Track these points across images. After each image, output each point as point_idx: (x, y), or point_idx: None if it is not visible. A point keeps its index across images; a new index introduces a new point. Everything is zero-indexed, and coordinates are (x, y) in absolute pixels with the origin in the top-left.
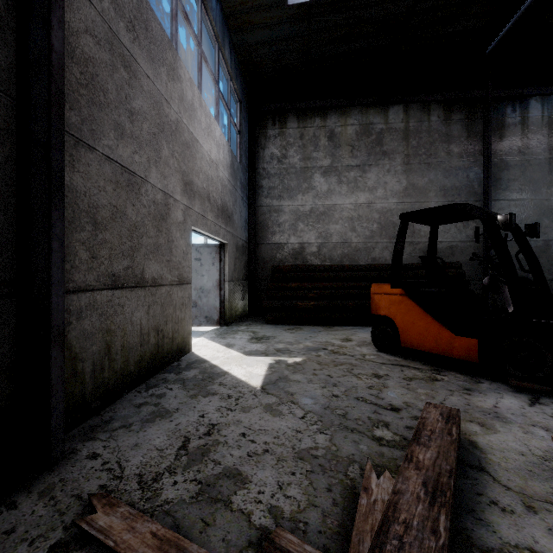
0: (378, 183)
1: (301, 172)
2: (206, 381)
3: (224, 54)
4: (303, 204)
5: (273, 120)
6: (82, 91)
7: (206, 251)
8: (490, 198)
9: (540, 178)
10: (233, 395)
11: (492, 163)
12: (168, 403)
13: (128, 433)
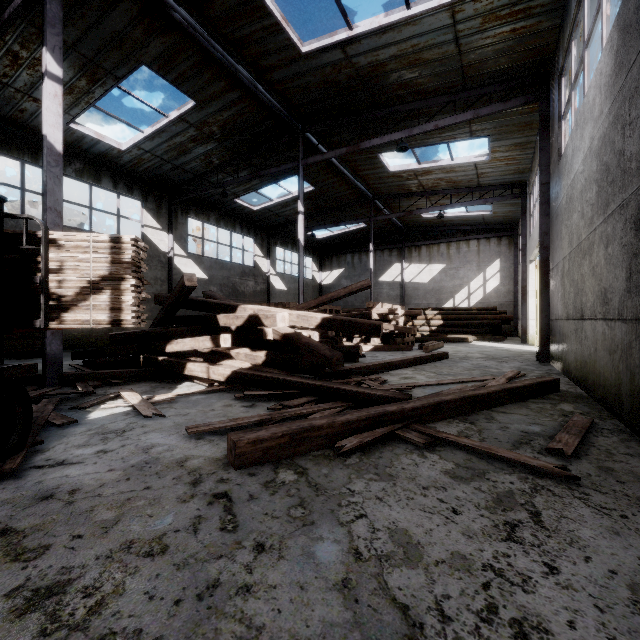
0: None
1: None
2: None
3: None
4: None
5: None
6: None
7: None
8: None
9: None
10: (512, 636)
11: None
12: None
13: None
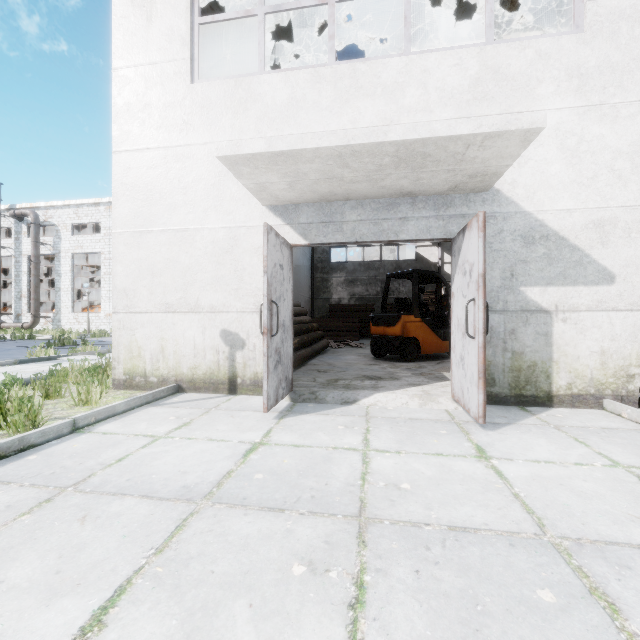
0: None
1: None
2: None
3: None
4: None
5: None
6: None
7: (286, 254)
8: None
9: None
10: None
11: None
12: None
13: None
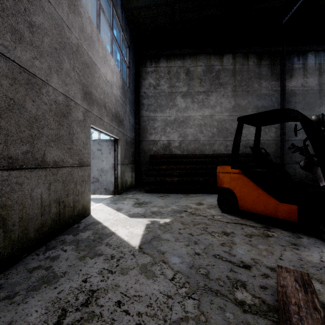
0: (216, 103)
1: (168, 95)
2: (96, 242)
3: (117, 12)
4: (170, 115)
5: (150, 61)
6: None
7: (105, 144)
8: None
9: (314, 101)
10: (116, 255)
11: (286, 92)
12: (59, 266)
13: (8, 306)
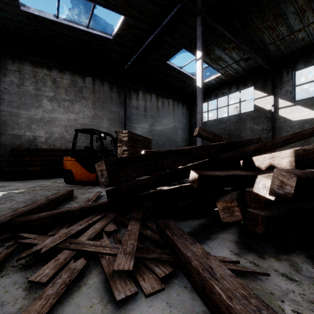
0: (80, 111)
1: (34, 96)
2: None
3: None
4: (36, 114)
5: (13, 61)
6: None
7: None
8: (126, 125)
9: (142, 120)
10: None
11: (127, 111)
12: None
13: None
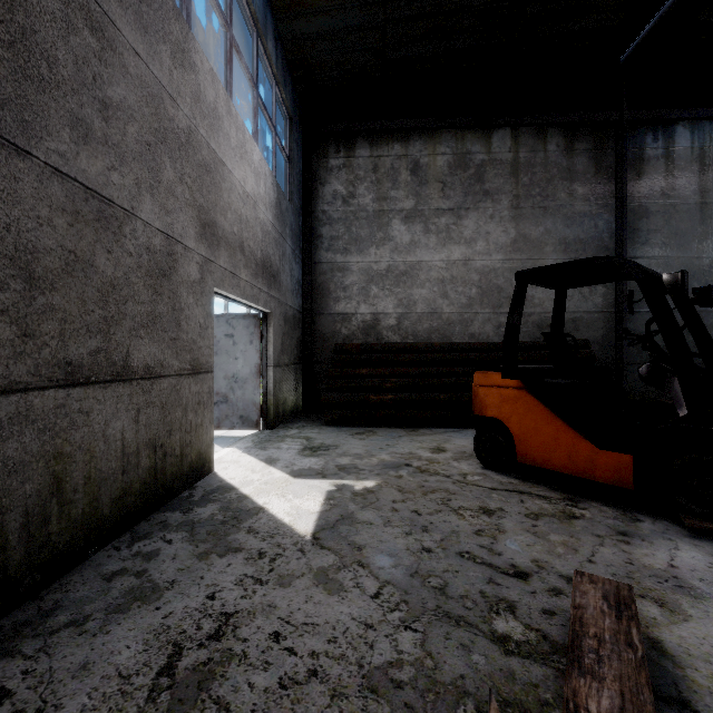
0: (477, 233)
1: (374, 217)
2: (229, 525)
3: (266, 47)
4: (377, 260)
5: (336, 146)
6: (1, 51)
7: (240, 325)
8: (625, 254)
9: (689, 229)
10: (267, 551)
11: (628, 209)
12: (160, 569)
13: (76, 638)
